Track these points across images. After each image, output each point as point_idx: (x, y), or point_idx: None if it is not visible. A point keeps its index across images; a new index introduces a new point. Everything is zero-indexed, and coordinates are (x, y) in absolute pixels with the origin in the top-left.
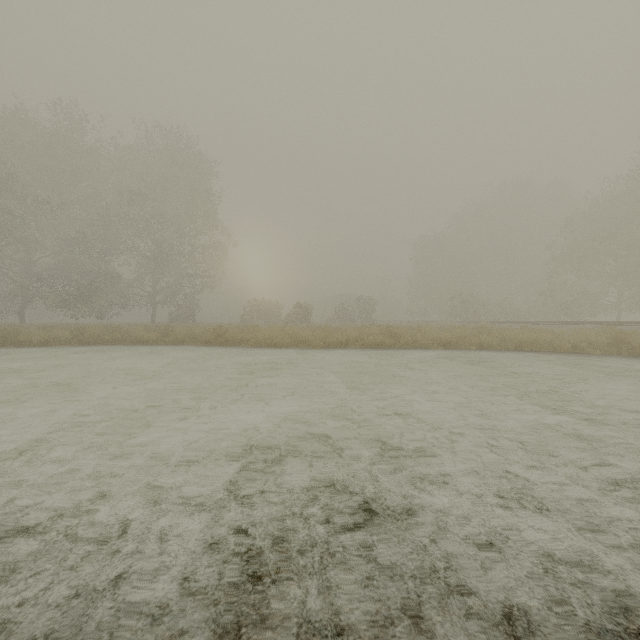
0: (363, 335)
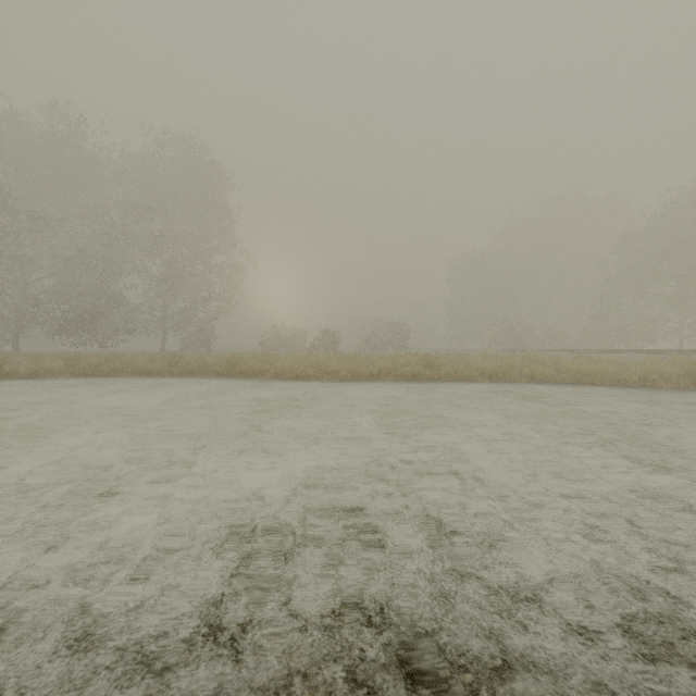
0: (397, 365)
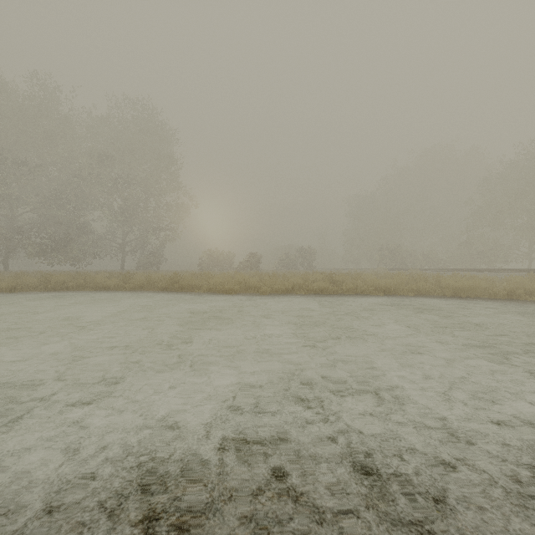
0: (308, 282)
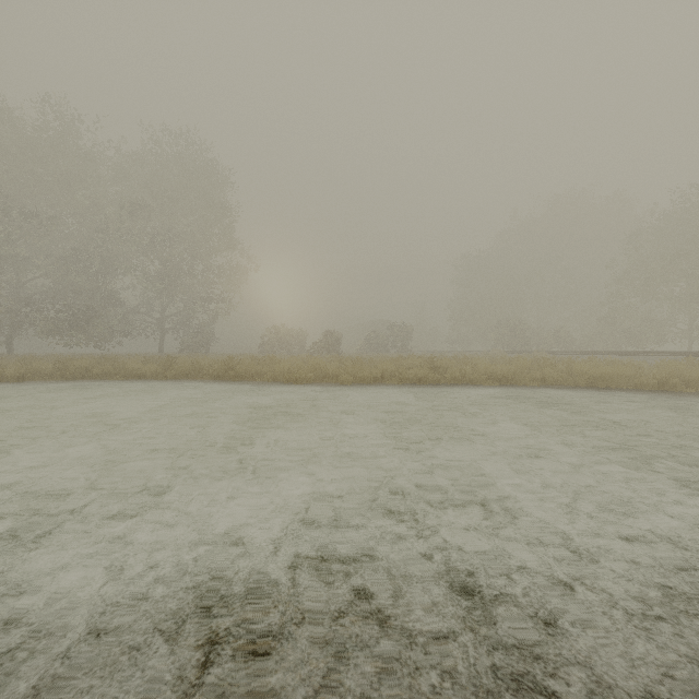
0: (401, 368)
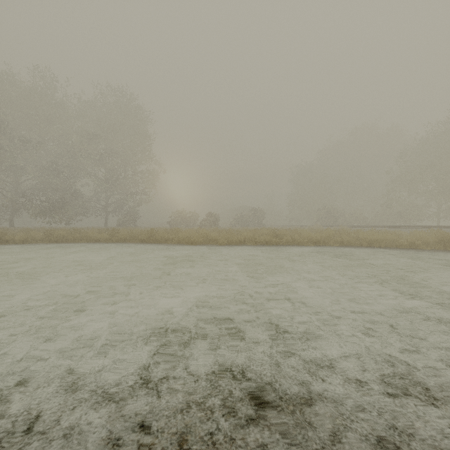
0: (256, 235)
